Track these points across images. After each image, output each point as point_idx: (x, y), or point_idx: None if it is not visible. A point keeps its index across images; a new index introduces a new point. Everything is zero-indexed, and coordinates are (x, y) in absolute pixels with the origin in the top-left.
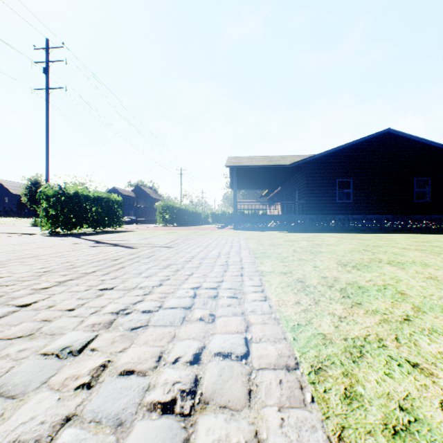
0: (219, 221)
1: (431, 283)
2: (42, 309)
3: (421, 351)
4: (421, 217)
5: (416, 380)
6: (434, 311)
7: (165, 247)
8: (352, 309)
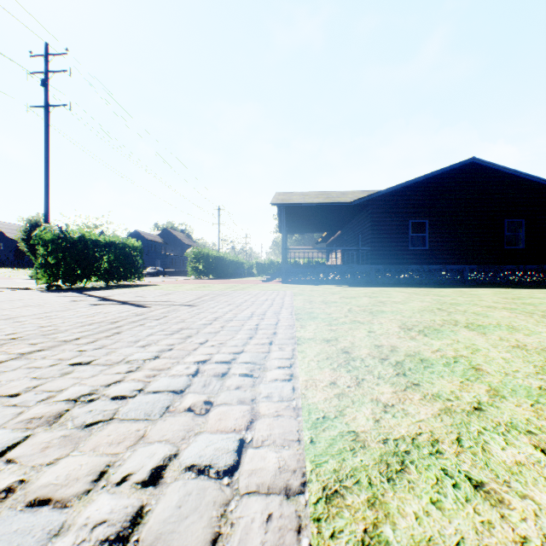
0: (265, 273)
1: (518, 354)
2: None
3: (491, 462)
4: (513, 267)
5: (476, 513)
6: (517, 395)
7: (186, 305)
8: (405, 392)
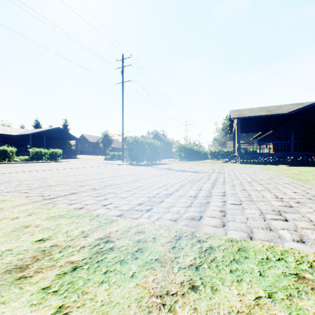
0: (215, 157)
1: None
2: (234, 194)
3: None
4: None
5: None
6: None
7: (218, 173)
8: None
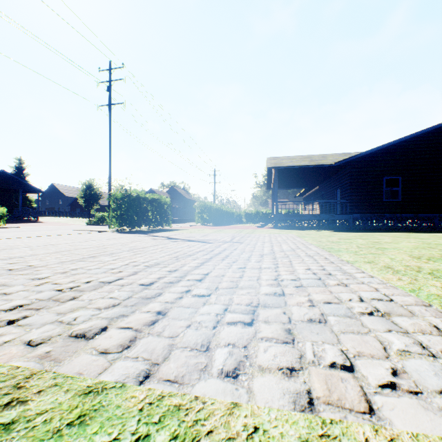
0: (252, 221)
1: None
2: (220, 276)
3: None
4: None
5: None
6: None
7: (235, 242)
8: None
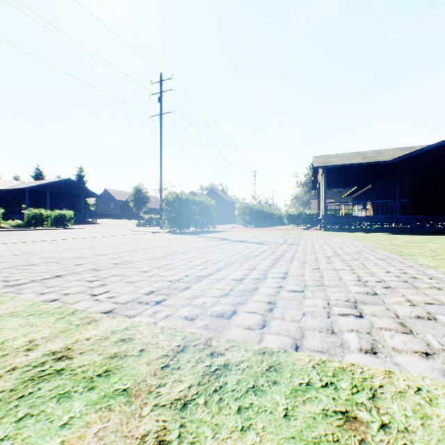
0: (294, 222)
1: None
2: (300, 275)
3: None
4: None
5: None
6: None
7: (290, 244)
8: None
